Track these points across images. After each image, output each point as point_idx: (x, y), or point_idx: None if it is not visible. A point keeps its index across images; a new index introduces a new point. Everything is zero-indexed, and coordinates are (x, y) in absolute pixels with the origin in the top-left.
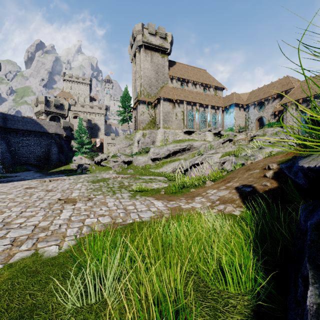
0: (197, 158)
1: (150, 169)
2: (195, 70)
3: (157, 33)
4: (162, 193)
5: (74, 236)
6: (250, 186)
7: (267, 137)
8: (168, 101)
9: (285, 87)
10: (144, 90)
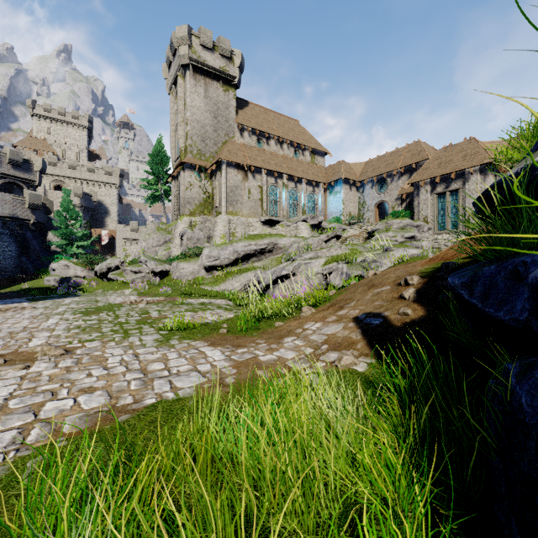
0: (286, 266)
1: (203, 286)
2: (281, 119)
3: (216, 48)
4: (223, 332)
5: None
6: (379, 315)
7: (392, 234)
8: (236, 168)
9: (416, 157)
10: (192, 146)
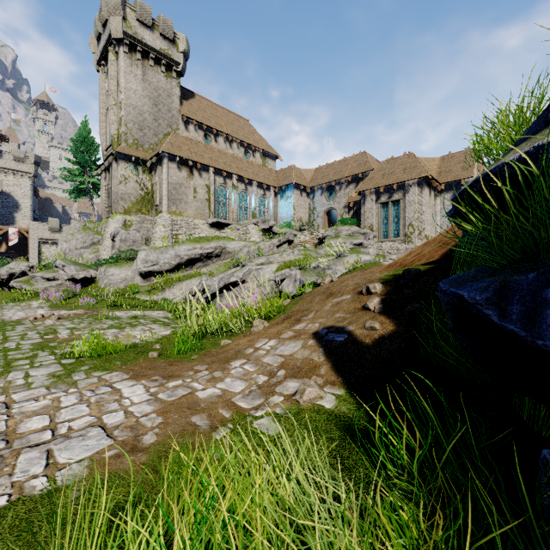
0: (235, 273)
1: (138, 295)
2: (231, 117)
3: (157, 27)
4: (153, 356)
5: None
6: (343, 330)
7: (342, 240)
8: (180, 163)
9: (362, 167)
10: (127, 134)
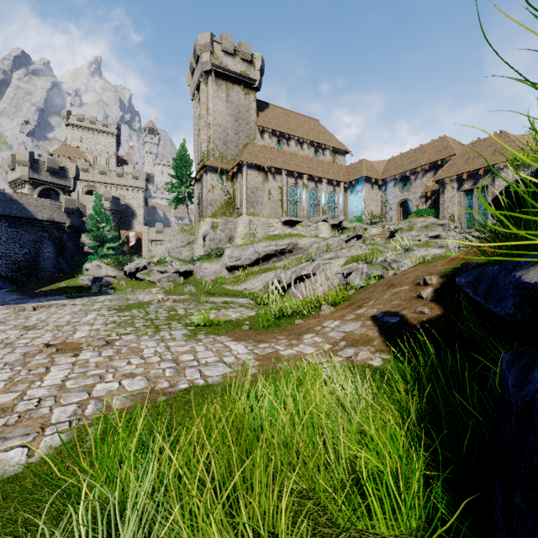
0: (306, 266)
1: (225, 285)
2: (301, 120)
3: (238, 53)
4: (246, 329)
5: (66, 424)
6: (396, 314)
7: (416, 233)
8: (256, 170)
9: (442, 153)
10: (214, 149)
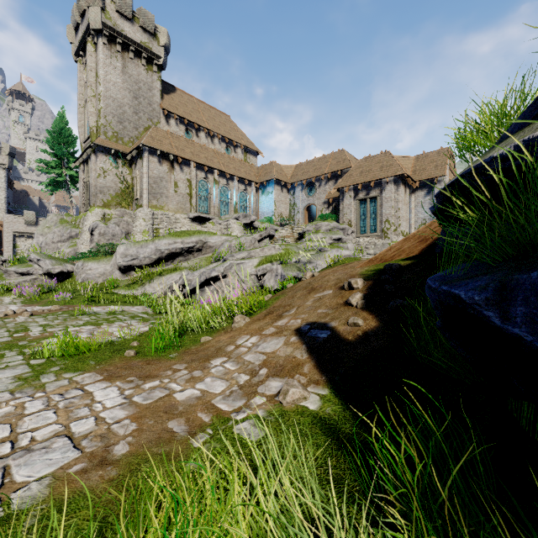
0: (216, 267)
1: (117, 290)
2: (212, 112)
3: (137, 19)
4: (130, 355)
5: None
6: (325, 326)
7: (322, 235)
8: (160, 157)
9: (341, 164)
10: (106, 126)
